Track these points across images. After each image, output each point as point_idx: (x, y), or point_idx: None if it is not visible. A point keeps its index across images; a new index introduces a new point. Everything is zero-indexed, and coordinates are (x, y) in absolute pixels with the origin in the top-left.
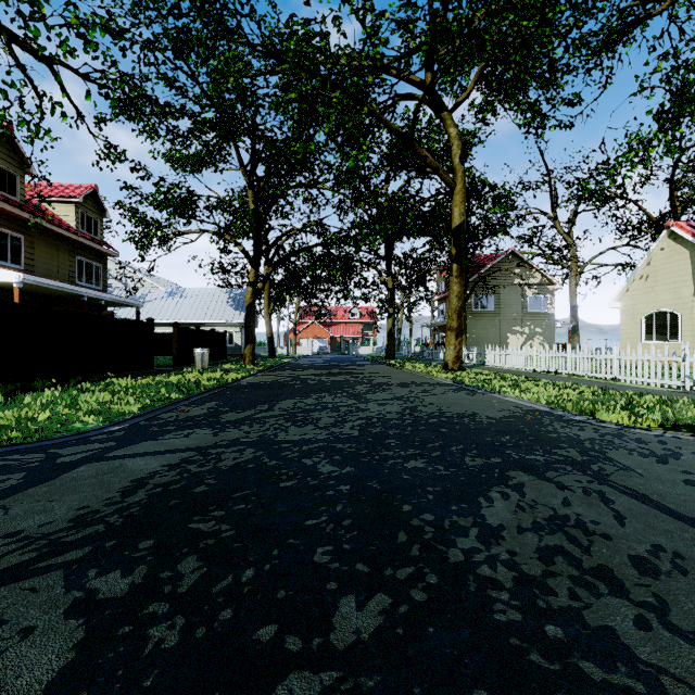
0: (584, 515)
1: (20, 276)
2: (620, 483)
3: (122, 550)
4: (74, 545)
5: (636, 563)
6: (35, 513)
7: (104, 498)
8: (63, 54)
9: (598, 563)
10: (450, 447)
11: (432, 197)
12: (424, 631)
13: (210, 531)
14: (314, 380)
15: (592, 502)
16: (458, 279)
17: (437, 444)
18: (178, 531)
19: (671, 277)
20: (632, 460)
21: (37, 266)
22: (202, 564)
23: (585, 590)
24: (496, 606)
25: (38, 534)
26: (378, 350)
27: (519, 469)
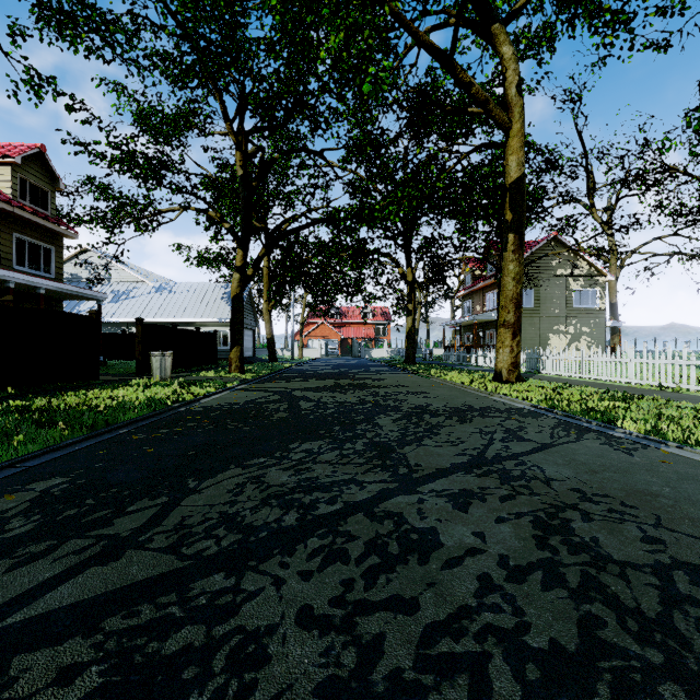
0: None
1: None
2: None
3: None
4: None
5: None
6: None
7: None
8: None
9: None
10: None
11: (473, 150)
12: None
13: None
14: (310, 401)
15: None
16: (516, 255)
17: None
18: None
19: None
20: None
21: None
22: None
23: None
24: None
25: None
26: (393, 352)
27: None
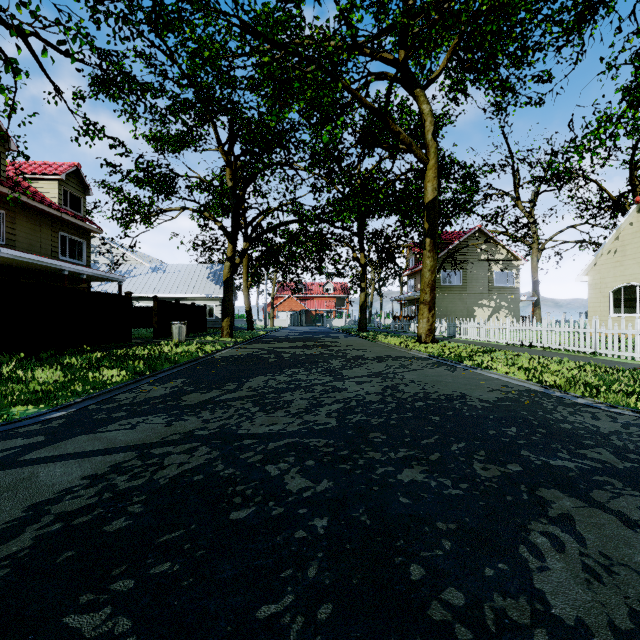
0: None
1: None
2: None
3: None
4: None
5: None
6: None
7: None
8: (16, 5)
9: None
10: (449, 446)
11: (405, 173)
12: None
13: (93, 638)
14: (289, 353)
15: None
16: (431, 253)
17: (432, 440)
18: (40, 637)
19: None
20: None
21: (19, 241)
22: None
23: None
24: None
25: None
26: (350, 322)
27: (552, 485)
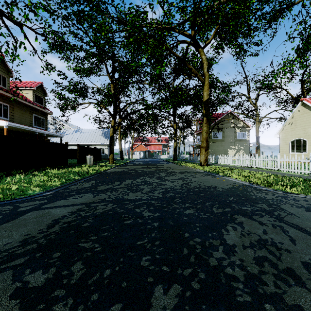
0: (275, 239)
1: (7, 123)
2: (289, 222)
3: (44, 258)
4: (20, 255)
5: (306, 266)
6: (3, 237)
7: (38, 230)
8: (24, 20)
9: (286, 266)
10: (205, 203)
11: (194, 87)
12: (200, 308)
13: (89, 247)
14: (141, 170)
15: (277, 231)
16: (206, 124)
17: (199, 201)
18: (73, 247)
19: (303, 123)
20: (293, 210)
21: (15, 118)
22: (84, 266)
23: (282, 282)
24: (237, 292)
25: (3, 249)
26: (169, 156)
27: (239, 214)
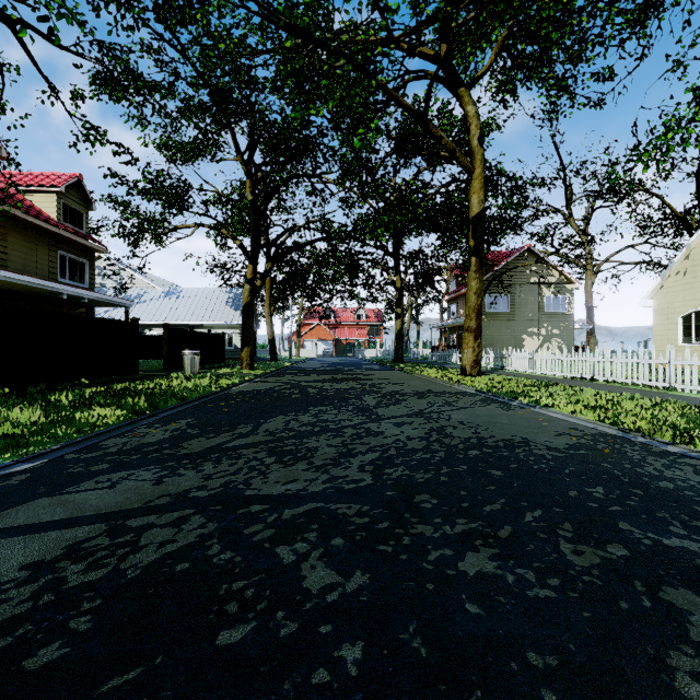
0: None
1: None
2: None
3: None
4: None
5: None
6: None
7: None
8: None
9: None
10: (522, 515)
11: (447, 184)
12: None
13: None
14: (315, 388)
15: None
16: (477, 274)
17: (497, 506)
18: None
19: None
20: None
21: (11, 261)
22: None
23: None
24: None
25: None
26: (385, 352)
27: (679, 582)
